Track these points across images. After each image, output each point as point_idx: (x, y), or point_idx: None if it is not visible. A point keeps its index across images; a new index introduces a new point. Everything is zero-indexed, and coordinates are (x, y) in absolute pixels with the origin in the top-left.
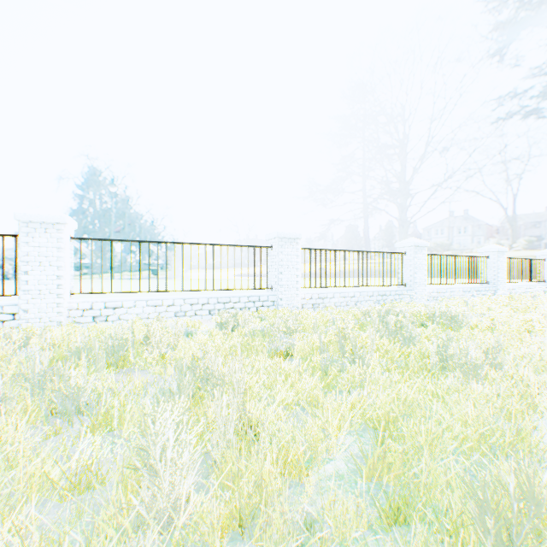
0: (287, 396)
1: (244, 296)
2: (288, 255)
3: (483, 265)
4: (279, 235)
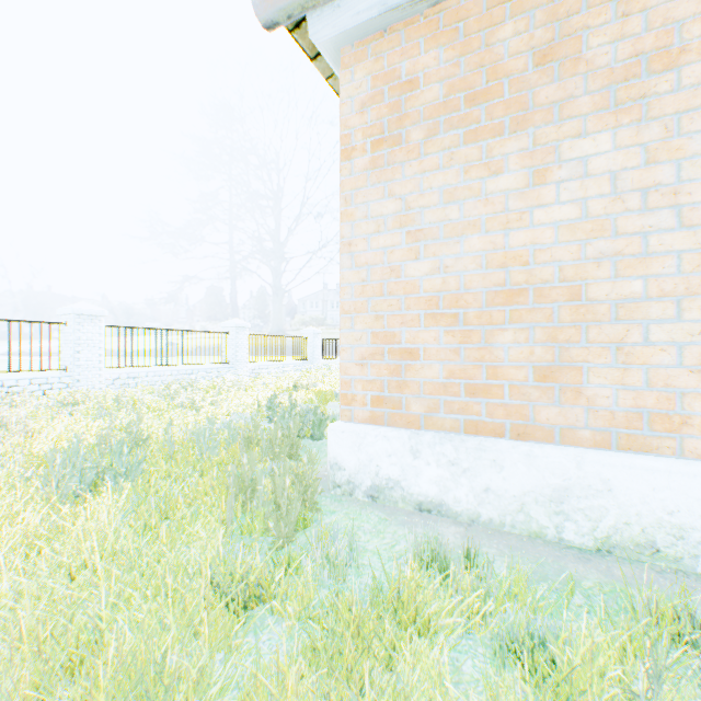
0: (64, 430)
1: (25, 378)
2: (89, 334)
3: (304, 344)
4: (77, 311)
